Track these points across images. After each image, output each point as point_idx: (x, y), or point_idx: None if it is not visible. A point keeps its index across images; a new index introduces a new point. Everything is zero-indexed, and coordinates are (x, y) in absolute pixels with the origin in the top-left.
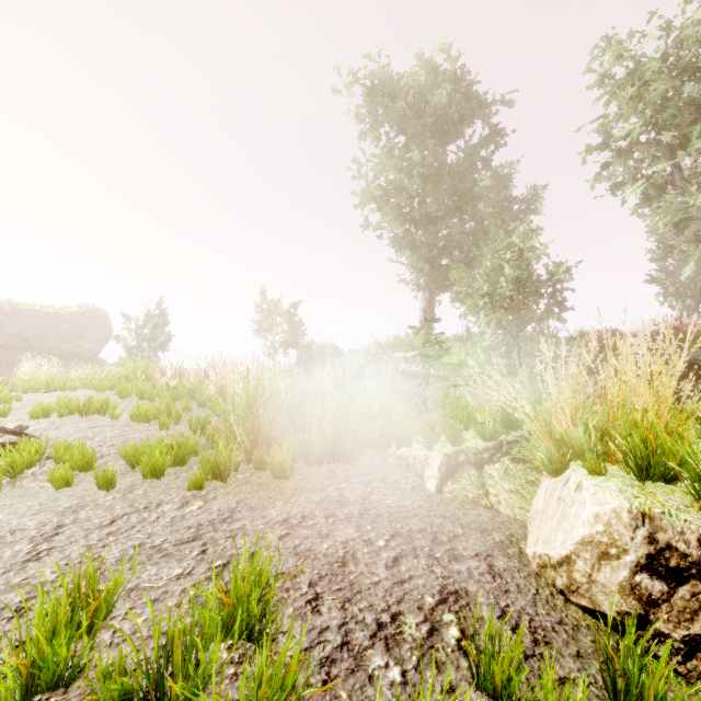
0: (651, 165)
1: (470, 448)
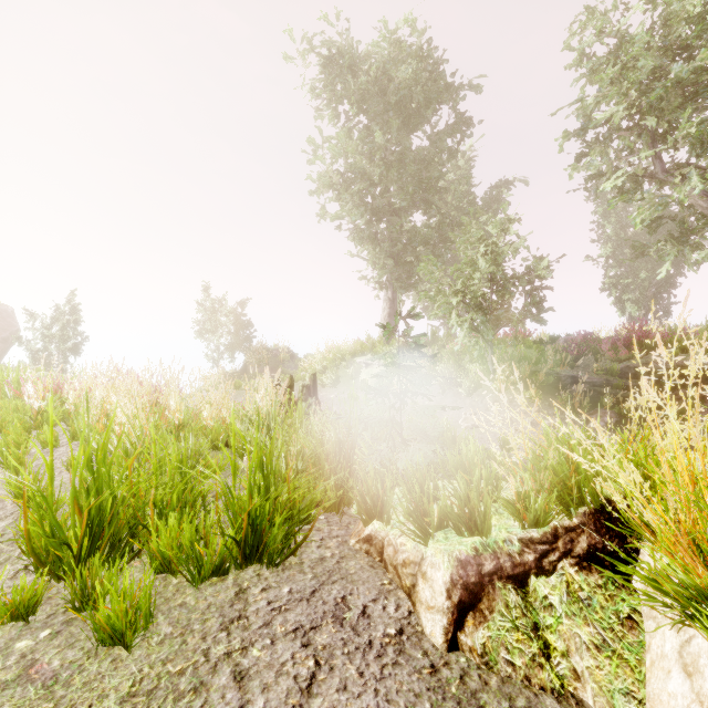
0: (631, 155)
1: (500, 542)
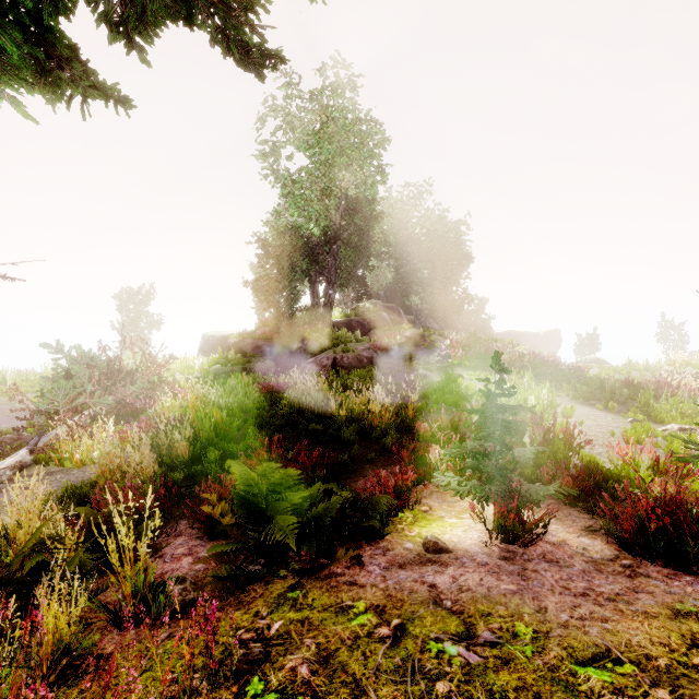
0: None
1: None
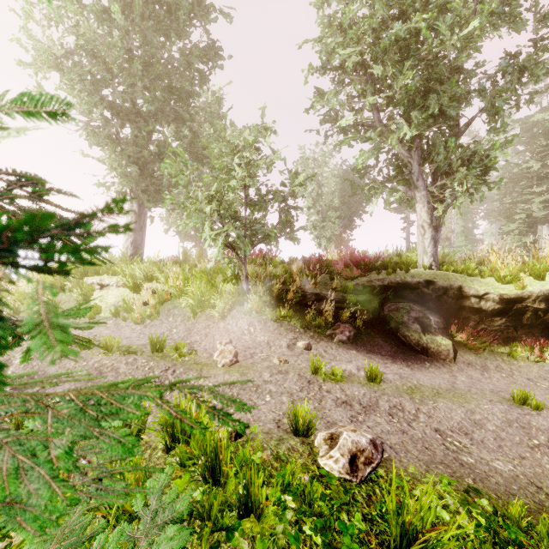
0: (358, 102)
1: None
